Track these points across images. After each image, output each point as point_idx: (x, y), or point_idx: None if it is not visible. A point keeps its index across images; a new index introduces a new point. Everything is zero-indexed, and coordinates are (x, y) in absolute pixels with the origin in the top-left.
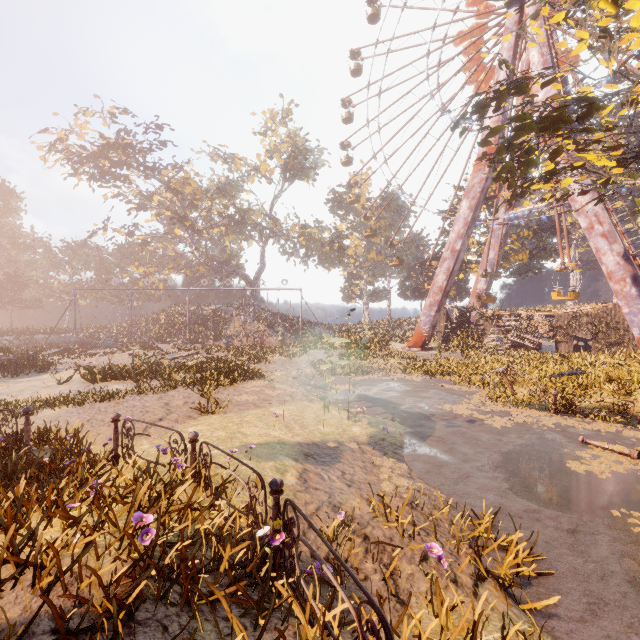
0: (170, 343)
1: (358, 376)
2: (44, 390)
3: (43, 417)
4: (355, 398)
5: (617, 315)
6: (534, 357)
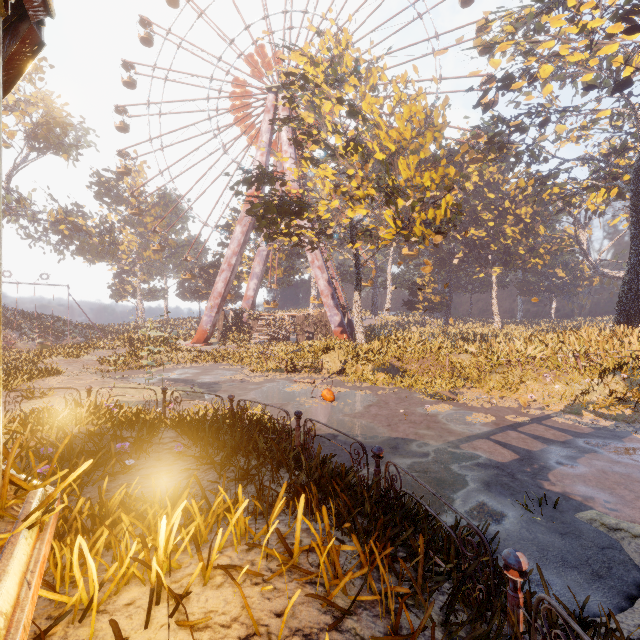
0: None
1: (153, 368)
2: None
3: None
4: (159, 380)
5: (326, 317)
6: (283, 345)
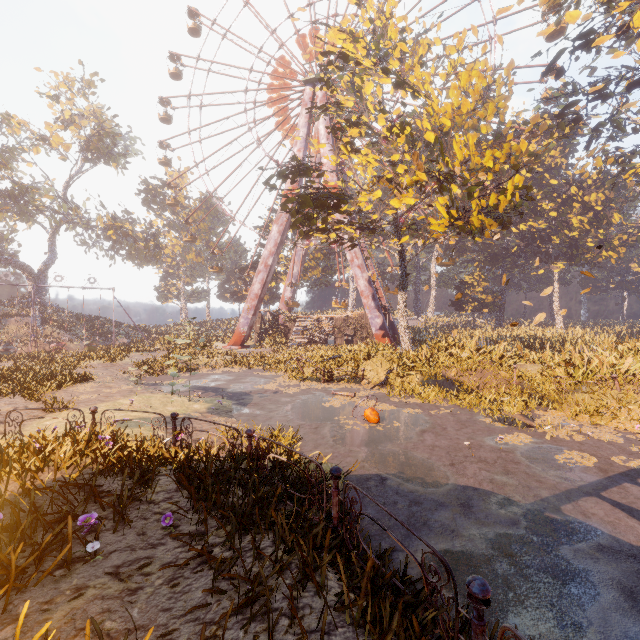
0: None
1: (187, 373)
2: None
3: None
4: (189, 389)
5: (367, 319)
6: (321, 349)
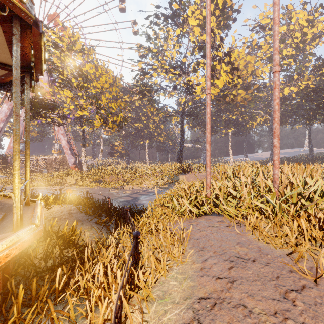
0: None
1: None
2: None
3: None
4: None
5: (66, 159)
6: (39, 174)
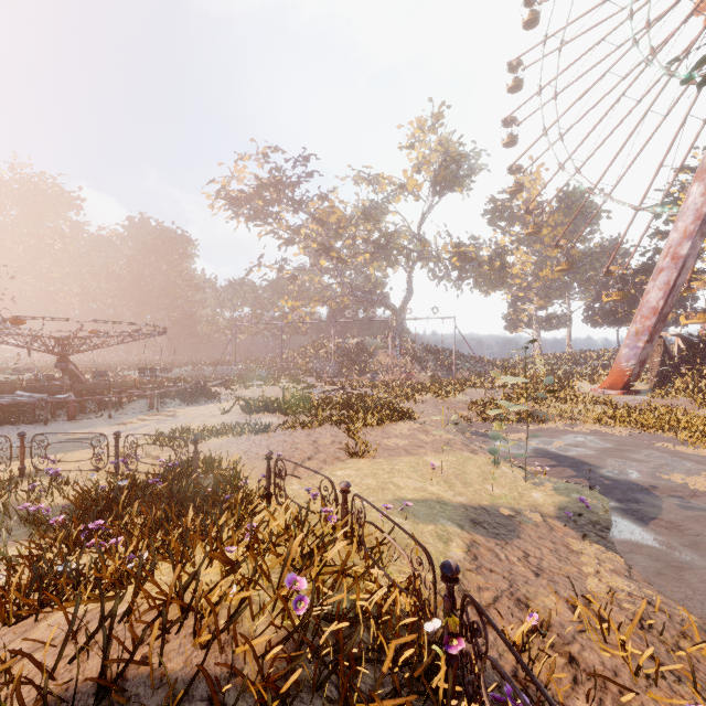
0: (316, 377)
1: (531, 424)
2: (210, 419)
3: (209, 445)
4: (530, 452)
5: None
6: None
